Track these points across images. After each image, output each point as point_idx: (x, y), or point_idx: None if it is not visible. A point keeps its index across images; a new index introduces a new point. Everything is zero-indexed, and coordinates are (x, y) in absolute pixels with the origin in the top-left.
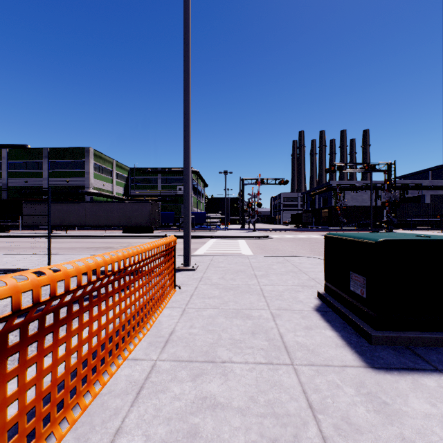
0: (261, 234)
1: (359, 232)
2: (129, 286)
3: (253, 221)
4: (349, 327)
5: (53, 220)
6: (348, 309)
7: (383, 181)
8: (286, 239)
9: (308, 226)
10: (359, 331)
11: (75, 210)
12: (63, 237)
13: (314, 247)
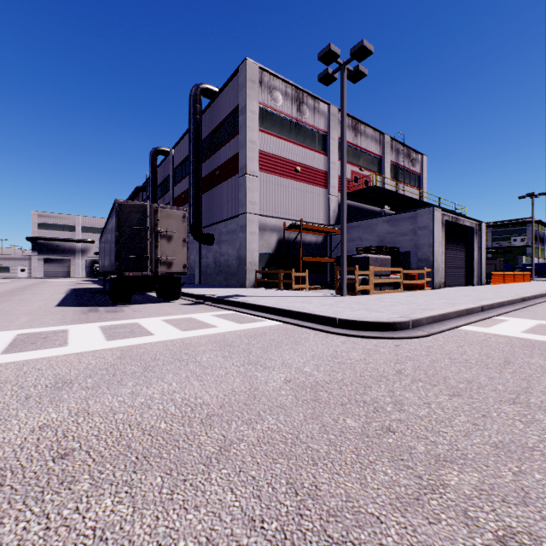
0: None
1: None
2: (526, 276)
3: None
4: None
5: None
6: None
7: None
8: None
9: None
10: None
11: None
12: None
13: None
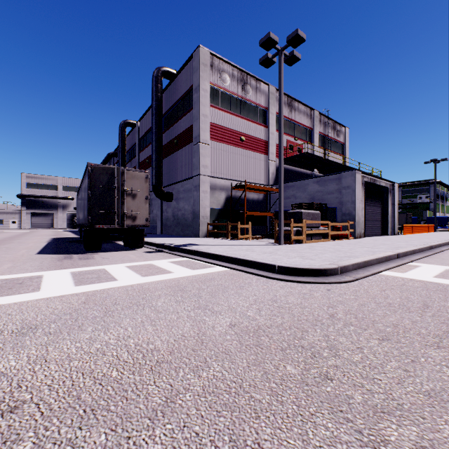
0: None
1: None
2: (430, 228)
3: None
4: None
5: None
6: None
7: None
8: None
9: None
10: None
11: None
12: None
13: None
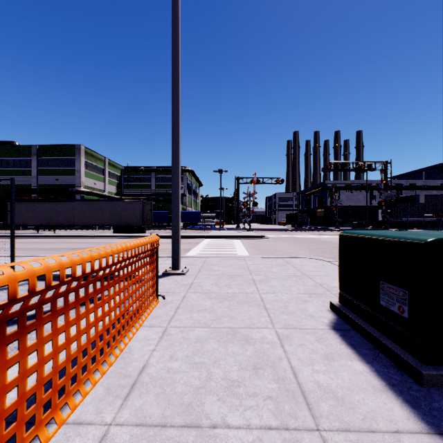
0: (257, 234)
1: None
2: (76, 308)
3: (249, 221)
4: (383, 356)
5: (40, 219)
6: (377, 328)
7: (378, 181)
8: (282, 239)
9: (303, 226)
10: (399, 364)
11: (63, 209)
12: (49, 237)
13: (313, 247)
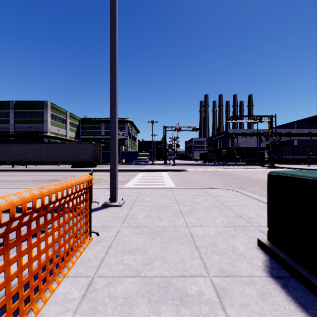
0: (179, 168)
1: (250, 166)
2: None
3: (173, 158)
4: None
5: (14, 157)
6: None
7: (265, 130)
8: (199, 172)
9: (212, 162)
10: None
11: (32, 149)
12: (20, 170)
13: (222, 178)
